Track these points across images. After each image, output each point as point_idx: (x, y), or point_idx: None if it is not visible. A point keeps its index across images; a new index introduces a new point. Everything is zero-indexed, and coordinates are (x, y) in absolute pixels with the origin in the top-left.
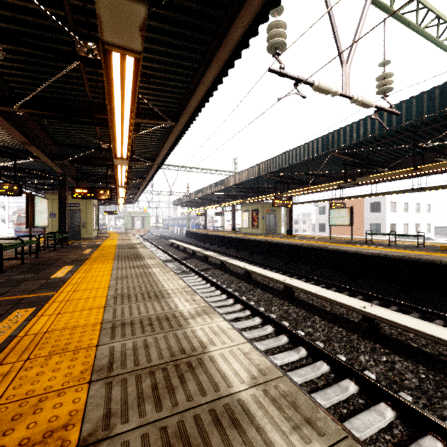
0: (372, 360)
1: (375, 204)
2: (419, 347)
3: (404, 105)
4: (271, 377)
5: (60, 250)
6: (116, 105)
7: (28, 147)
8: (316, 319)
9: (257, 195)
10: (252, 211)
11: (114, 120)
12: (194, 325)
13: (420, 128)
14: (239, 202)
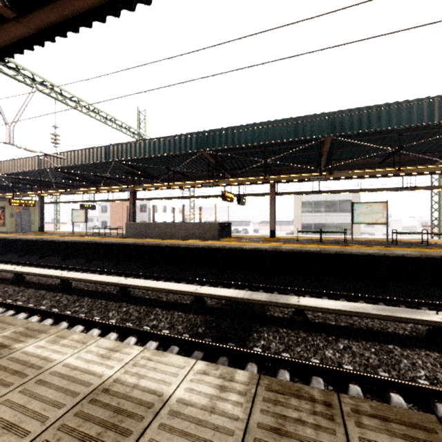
0: None
1: (143, 206)
2: (38, 282)
3: (76, 153)
4: None
5: None
6: None
7: None
8: None
9: None
10: None
11: None
12: None
13: (99, 166)
14: None
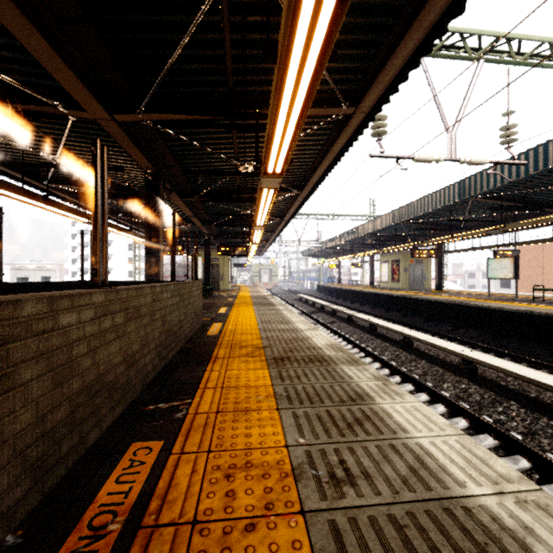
0: (453, 386)
1: None
2: (506, 385)
3: (540, 149)
4: (335, 345)
5: (209, 298)
6: (262, 203)
7: (191, 218)
8: (422, 362)
9: (395, 244)
10: (392, 262)
11: (258, 207)
12: (306, 332)
13: None
14: (375, 252)
